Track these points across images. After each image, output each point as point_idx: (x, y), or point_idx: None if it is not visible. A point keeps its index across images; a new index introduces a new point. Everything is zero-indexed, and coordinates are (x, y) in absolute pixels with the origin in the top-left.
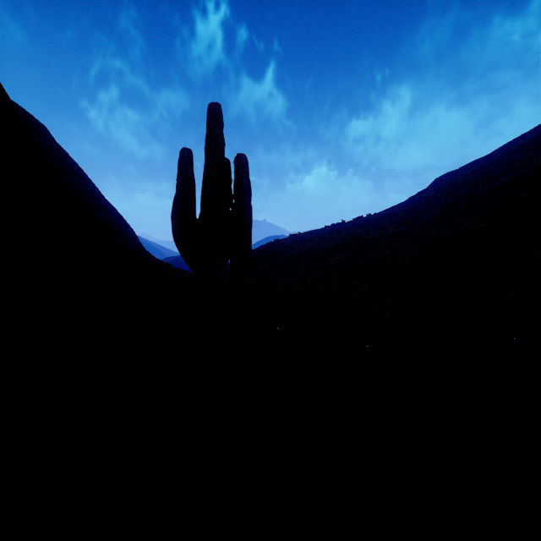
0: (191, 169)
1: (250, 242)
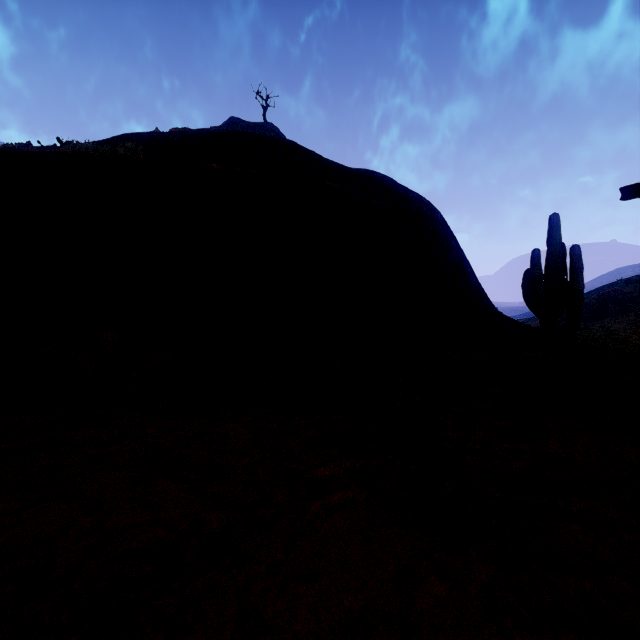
0: (539, 260)
1: (582, 299)
